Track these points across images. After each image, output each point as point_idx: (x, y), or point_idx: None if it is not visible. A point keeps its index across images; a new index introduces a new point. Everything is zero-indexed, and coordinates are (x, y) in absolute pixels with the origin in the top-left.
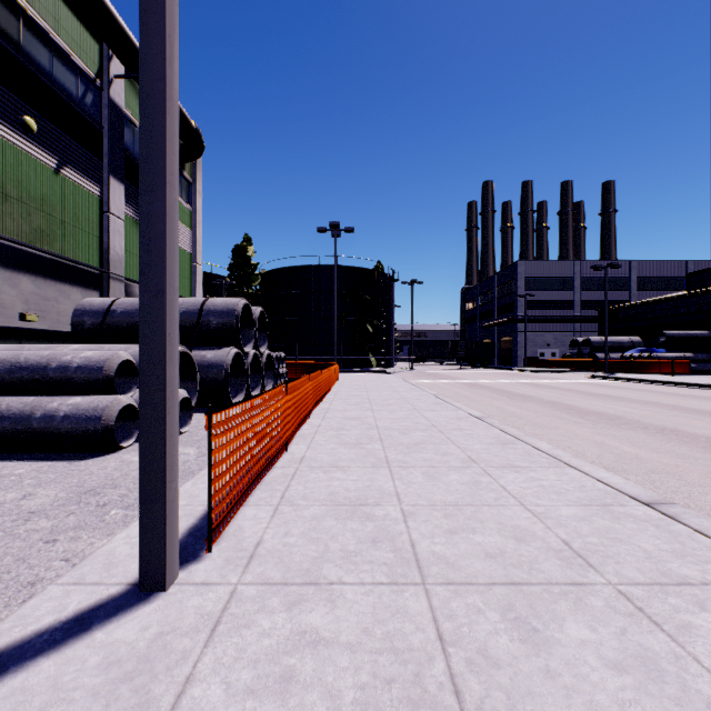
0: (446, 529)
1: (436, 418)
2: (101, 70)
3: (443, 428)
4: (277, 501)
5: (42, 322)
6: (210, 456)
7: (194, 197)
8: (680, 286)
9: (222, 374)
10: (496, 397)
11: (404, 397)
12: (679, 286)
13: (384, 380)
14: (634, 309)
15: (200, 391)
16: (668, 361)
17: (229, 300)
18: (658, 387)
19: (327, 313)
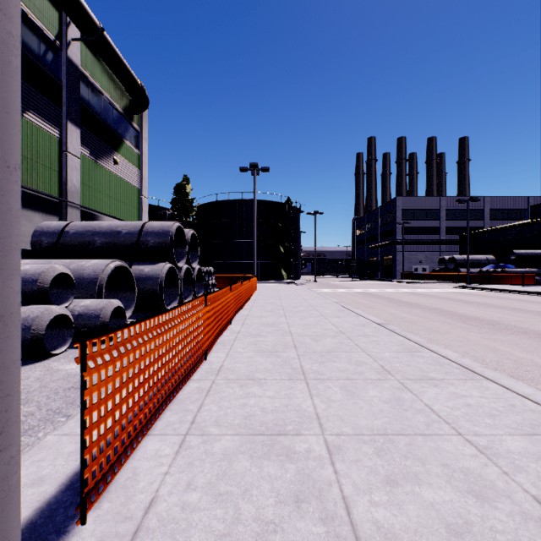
0: (383, 476)
1: (341, 324)
2: (60, 34)
3: (350, 334)
4: (186, 428)
5: None
6: (82, 397)
7: (141, 143)
8: (523, 216)
9: (157, 286)
10: (386, 304)
11: (312, 304)
12: (522, 216)
13: (294, 290)
14: (489, 234)
15: (138, 300)
16: (518, 275)
17: (164, 223)
18: (515, 295)
19: (248, 237)
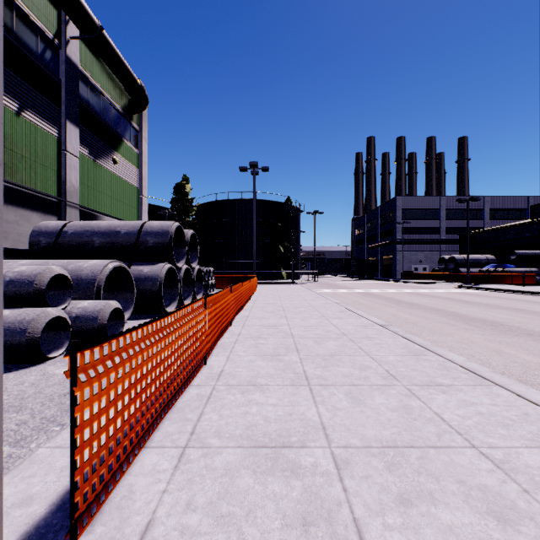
0: (395, 494)
1: (343, 325)
2: (59, 32)
3: (353, 336)
4: (185, 439)
5: (4, 242)
6: (73, 414)
7: (141, 142)
8: (523, 215)
9: (157, 286)
10: (387, 304)
11: (312, 305)
12: (522, 215)
13: (294, 290)
14: (489, 233)
15: (137, 301)
16: (518, 274)
17: (164, 223)
18: (516, 295)
19: (248, 237)
